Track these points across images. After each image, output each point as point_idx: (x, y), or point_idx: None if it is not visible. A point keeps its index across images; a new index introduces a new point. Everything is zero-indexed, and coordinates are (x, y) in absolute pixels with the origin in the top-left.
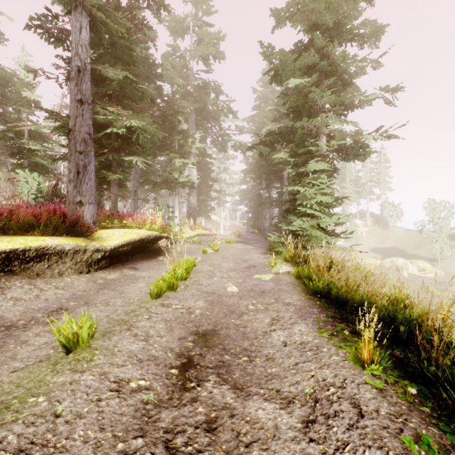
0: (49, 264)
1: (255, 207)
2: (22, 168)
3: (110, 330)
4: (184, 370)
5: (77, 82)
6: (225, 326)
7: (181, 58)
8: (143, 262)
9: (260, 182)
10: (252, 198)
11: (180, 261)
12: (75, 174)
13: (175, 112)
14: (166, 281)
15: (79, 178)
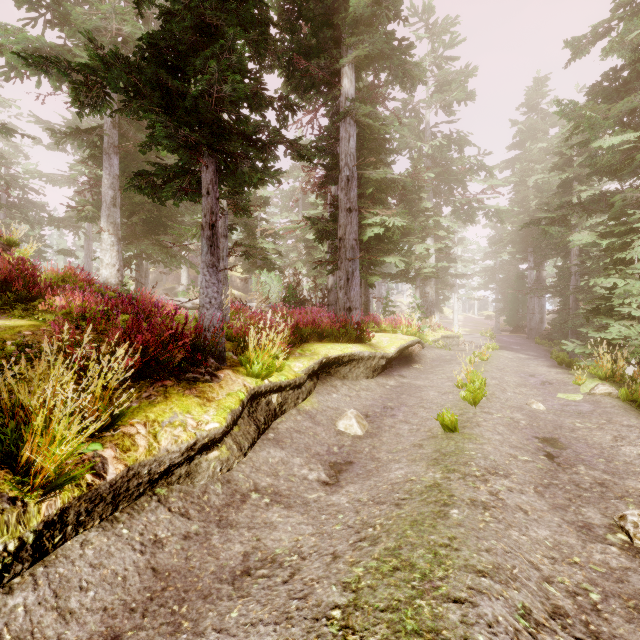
0: (349, 368)
1: (512, 295)
2: (257, 267)
3: (462, 425)
4: (550, 458)
5: (347, 191)
6: (561, 436)
7: (413, 111)
8: (404, 370)
9: (524, 258)
10: (505, 280)
11: (474, 373)
12: (345, 281)
13: (417, 189)
14: (474, 391)
15: (348, 285)
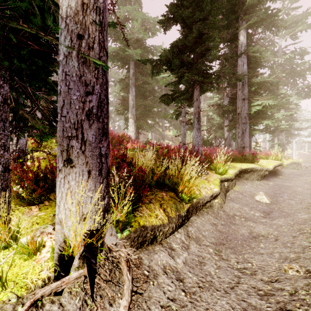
0: (249, 175)
1: None
2: (186, 129)
3: None
4: None
5: (242, 90)
6: None
7: (270, 42)
8: (274, 178)
9: None
10: None
11: None
12: (241, 134)
13: (276, 83)
14: None
15: (243, 136)
